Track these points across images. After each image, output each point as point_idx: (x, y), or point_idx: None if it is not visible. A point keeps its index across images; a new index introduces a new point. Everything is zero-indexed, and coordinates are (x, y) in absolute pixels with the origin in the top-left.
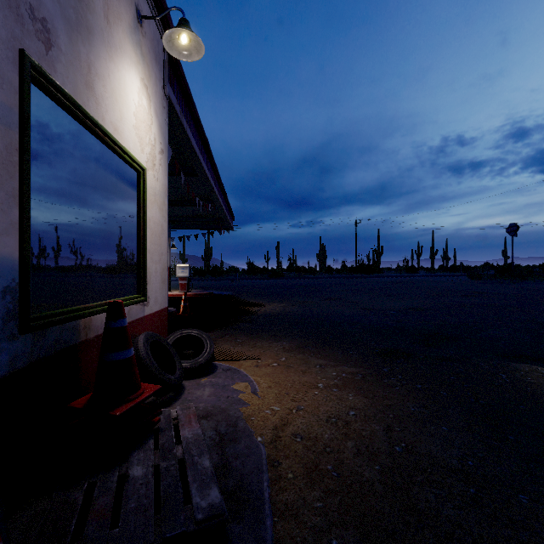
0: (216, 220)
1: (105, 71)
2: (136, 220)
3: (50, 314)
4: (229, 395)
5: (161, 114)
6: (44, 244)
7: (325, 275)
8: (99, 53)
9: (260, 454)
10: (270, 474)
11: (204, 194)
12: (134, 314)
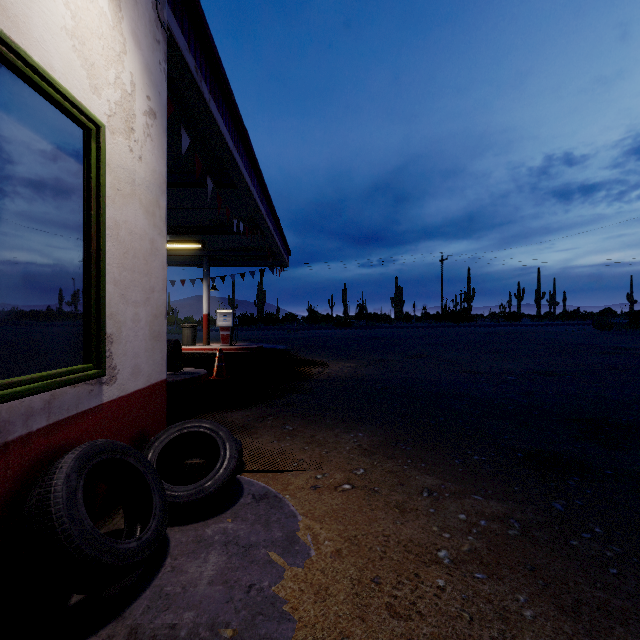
0: (266, 254)
1: None
2: (82, 222)
3: None
4: (252, 581)
5: (149, 48)
6: None
7: (402, 324)
8: None
9: None
10: None
11: (248, 217)
12: (69, 406)
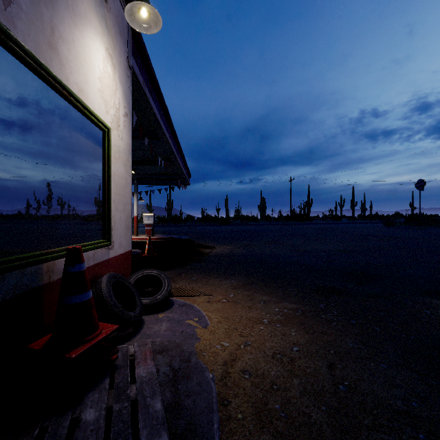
0: (175, 177)
1: (70, 36)
2: (101, 174)
3: (9, 260)
4: (183, 330)
5: (125, 82)
6: (4, 192)
7: (265, 223)
8: (63, 18)
9: (211, 391)
10: (220, 414)
11: (165, 155)
12: (99, 257)
